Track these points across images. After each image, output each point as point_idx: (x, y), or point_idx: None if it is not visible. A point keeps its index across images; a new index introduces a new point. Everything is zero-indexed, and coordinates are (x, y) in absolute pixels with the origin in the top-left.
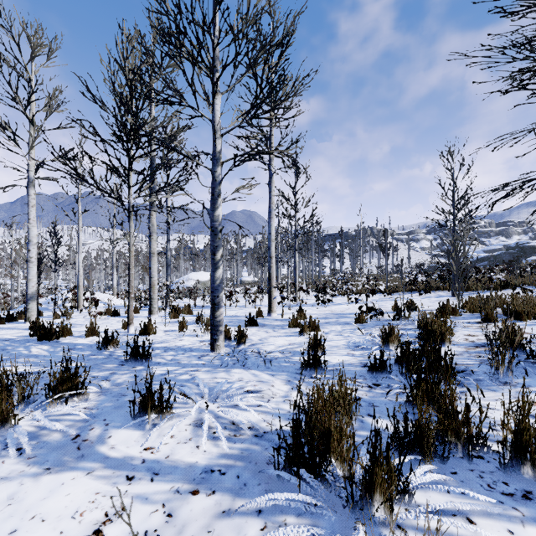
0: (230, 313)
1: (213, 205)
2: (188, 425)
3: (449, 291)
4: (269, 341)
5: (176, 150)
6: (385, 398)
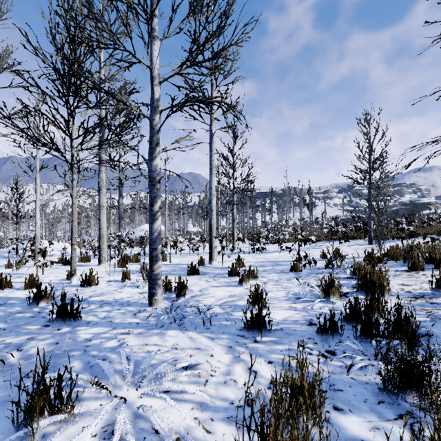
0: (175, 261)
1: (151, 154)
2: (93, 437)
3: (364, 240)
4: (209, 292)
5: (109, 93)
6: (347, 375)
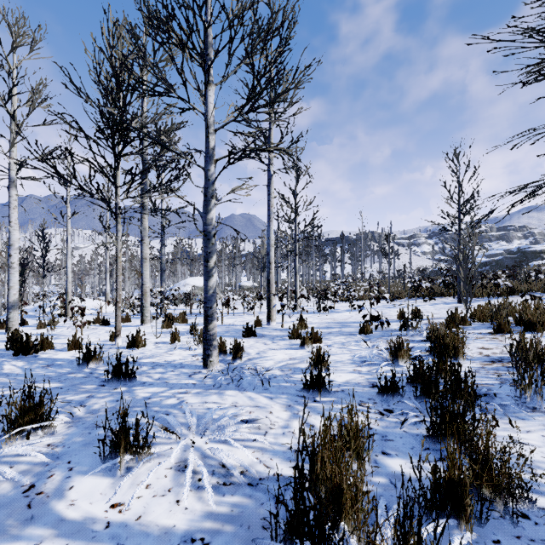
0: (227, 322)
1: (206, 207)
2: (169, 469)
3: (454, 298)
4: (267, 355)
5: (164, 145)
6: (400, 429)
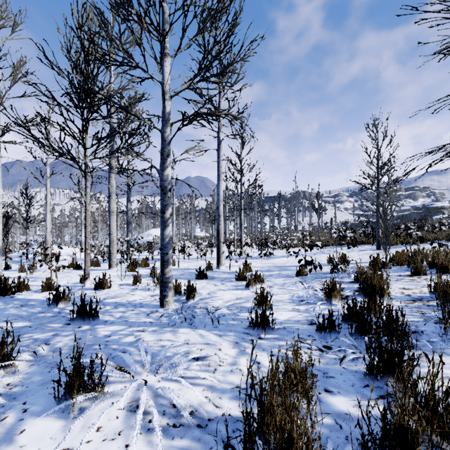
0: (183, 266)
1: (163, 165)
2: (121, 410)
3: (373, 245)
4: (217, 295)
5: (124, 109)
6: (339, 365)
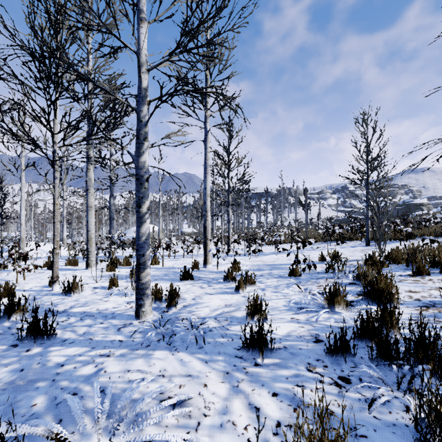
0: (168, 264)
1: (138, 150)
2: None
3: (361, 241)
4: (203, 301)
5: (90, 80)
6: (369, 413)
